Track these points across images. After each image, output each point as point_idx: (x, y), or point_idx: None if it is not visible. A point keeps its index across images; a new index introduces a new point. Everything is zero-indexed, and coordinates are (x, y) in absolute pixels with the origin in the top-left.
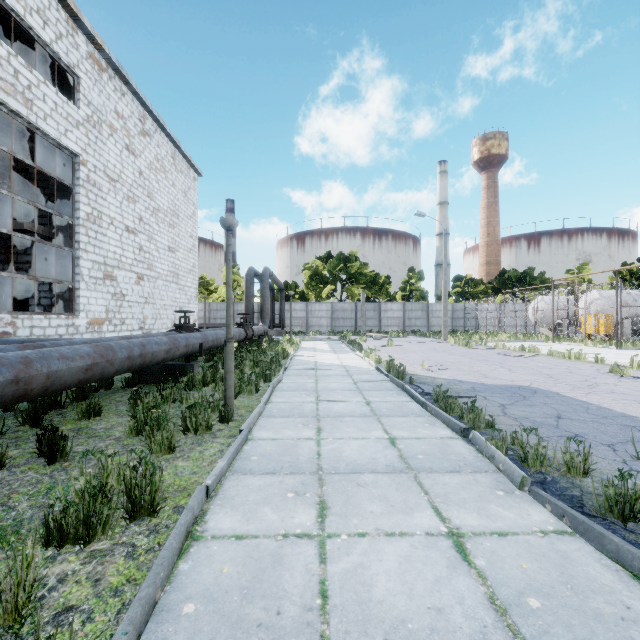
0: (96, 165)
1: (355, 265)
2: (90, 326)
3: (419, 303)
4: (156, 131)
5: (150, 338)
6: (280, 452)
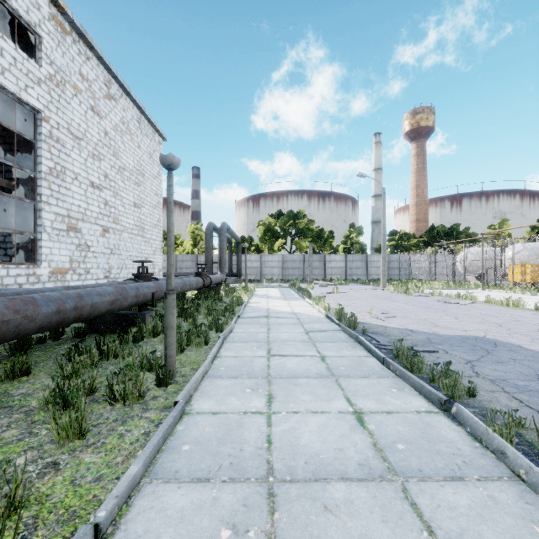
0: (59, 122)
1: (303, 221)
2: (53, 275)
3: (359, 255)
4: (122, 96)
5: (92, 289)
6: (220, 436)
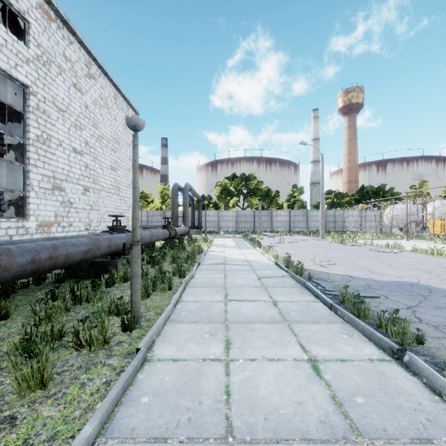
0: (45, 96)
1: (253, 183)
2: (40, 228)
3: (301, 210)
4: (100, 76)
5: (67, 240)
6: (179, 387)
